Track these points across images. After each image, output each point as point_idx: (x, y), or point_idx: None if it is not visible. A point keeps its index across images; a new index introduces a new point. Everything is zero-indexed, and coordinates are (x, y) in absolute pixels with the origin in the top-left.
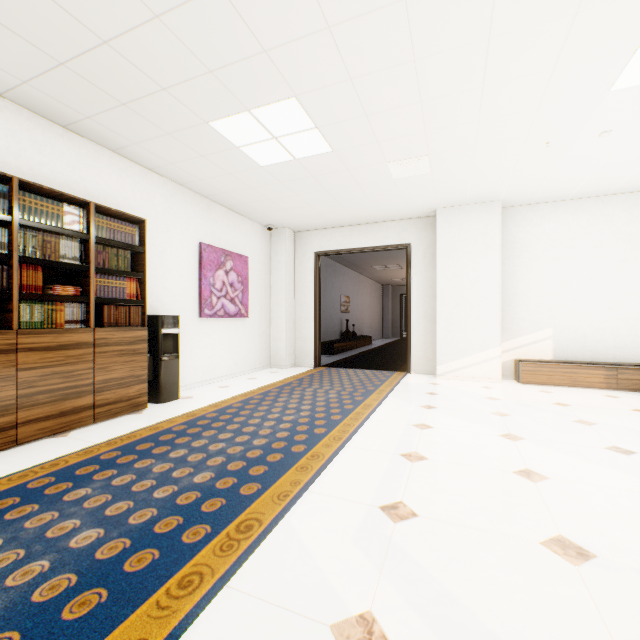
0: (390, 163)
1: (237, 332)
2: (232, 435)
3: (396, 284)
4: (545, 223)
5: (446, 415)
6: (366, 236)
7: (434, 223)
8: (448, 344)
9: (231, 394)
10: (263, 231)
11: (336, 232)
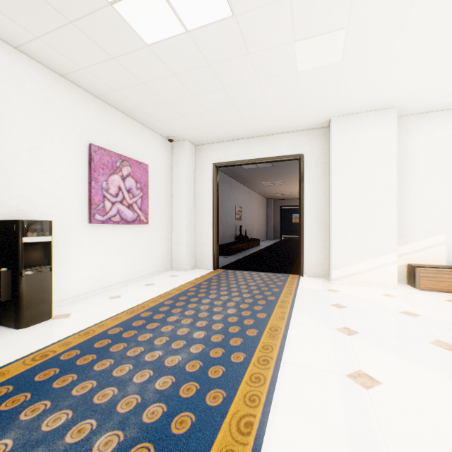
0: (299, 42)
1: (136, 238)
2: (67, 419)
3: (277, 198)
4: (438, 131)
5: (379, 349)
6: (261, 148)
7: (326, 134)
8: (343, 249)
9: (117, 309)
10: (164, 142)
11: (233, 144)
